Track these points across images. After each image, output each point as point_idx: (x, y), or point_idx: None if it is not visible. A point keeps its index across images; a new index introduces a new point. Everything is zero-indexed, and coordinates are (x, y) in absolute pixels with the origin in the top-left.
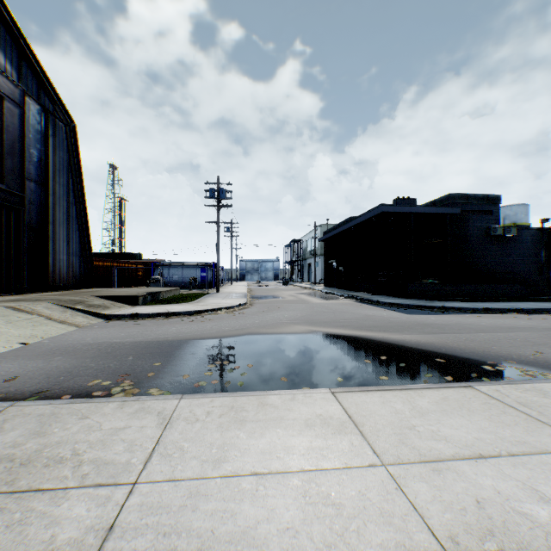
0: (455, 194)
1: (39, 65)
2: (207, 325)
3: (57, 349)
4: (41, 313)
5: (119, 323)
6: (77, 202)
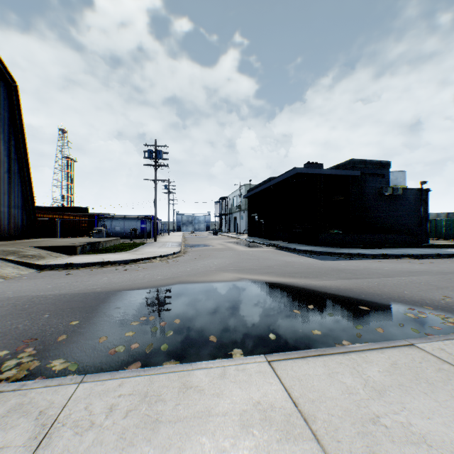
0: (356, 159)
1: None
2: (140, 274)
3: None
4: None
5: (51, 273)
6: (19, 158)
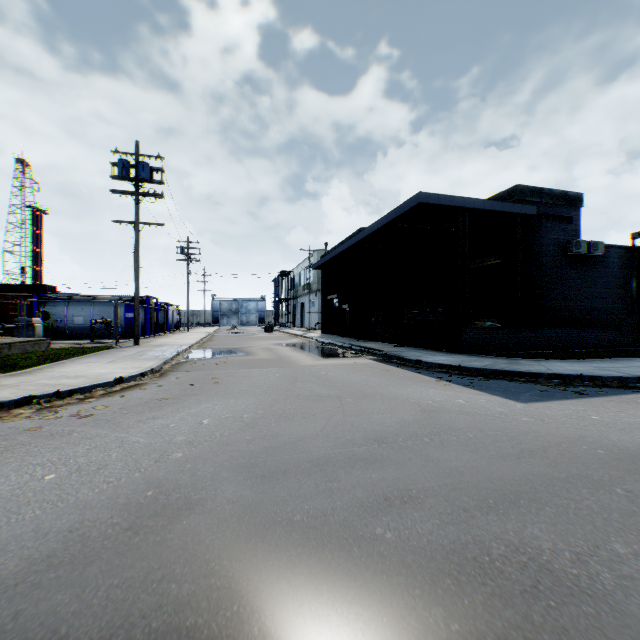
0: (524, 186)
1: None
2: None
3: None
4: None
5: None
6: None
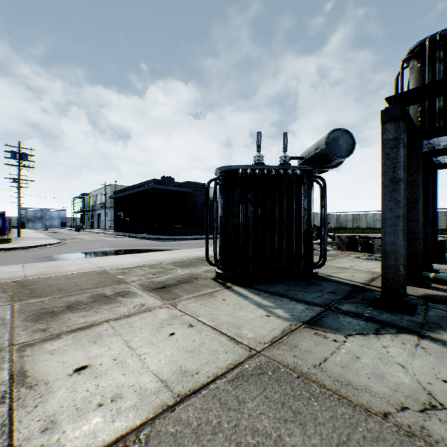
0: (190, 181)
1: None
2: (51, 251)
3: None
4: None
5: None
6: None
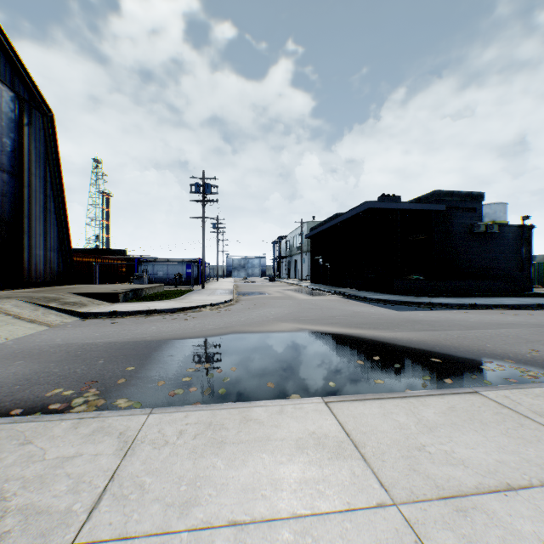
0: (440, 191)
1: (12, 49)
2: (190, 324)
3: (20, 351)
4: (9, 312)
5: (95, 321)
6: (55, 195)
